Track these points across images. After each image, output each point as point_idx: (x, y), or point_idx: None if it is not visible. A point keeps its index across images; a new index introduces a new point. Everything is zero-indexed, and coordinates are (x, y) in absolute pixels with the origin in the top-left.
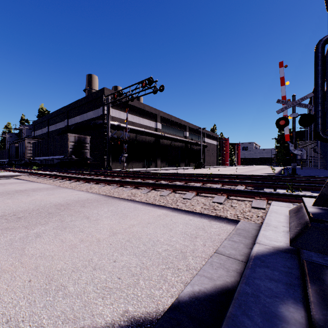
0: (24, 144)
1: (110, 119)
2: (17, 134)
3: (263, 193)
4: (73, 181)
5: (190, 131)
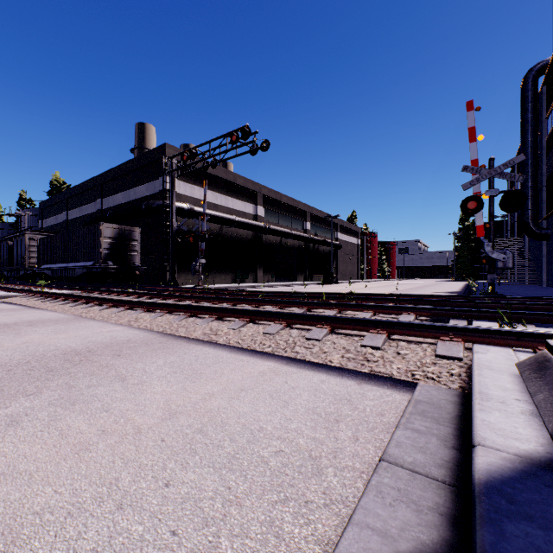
0: (24, 241)
1: (176, 198)
2: (13, 224)
3: (456, 329)
4: (106, 307)
5: (313, 222)
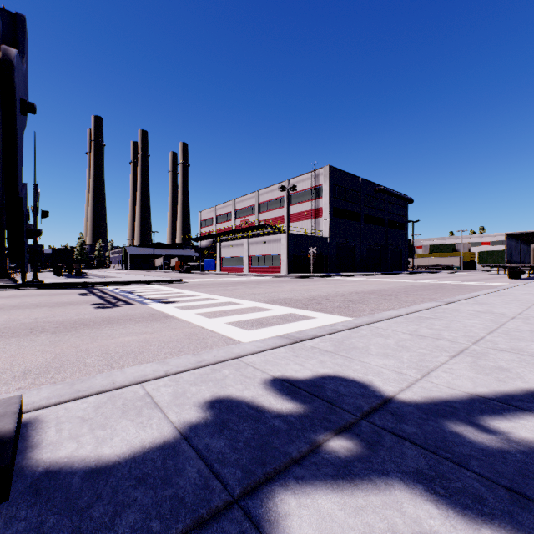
0: None
1: None
2: None
3: None
4: None
5: None
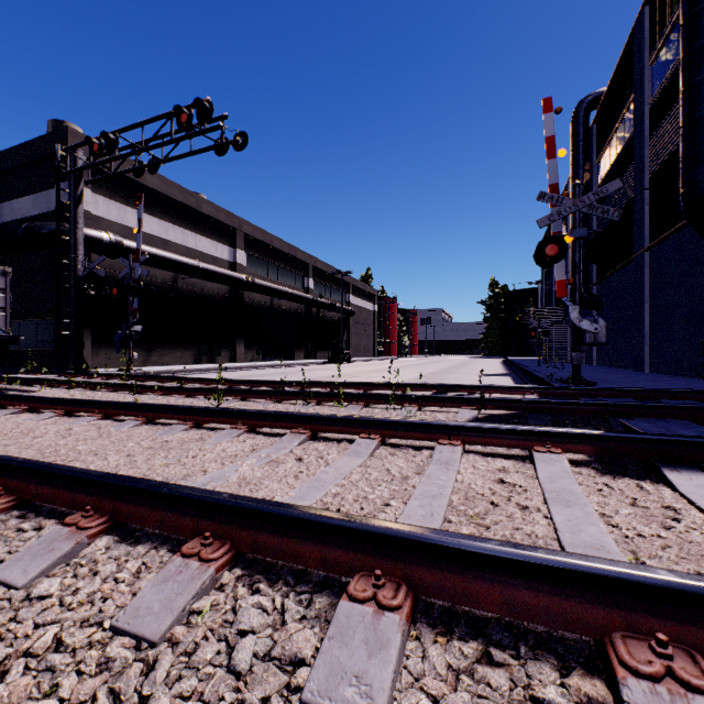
0: None
1: (90, 223)
2: None
3: None
4: None
5: (317, 278)
